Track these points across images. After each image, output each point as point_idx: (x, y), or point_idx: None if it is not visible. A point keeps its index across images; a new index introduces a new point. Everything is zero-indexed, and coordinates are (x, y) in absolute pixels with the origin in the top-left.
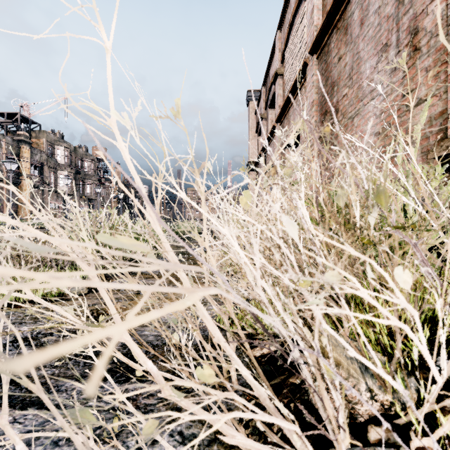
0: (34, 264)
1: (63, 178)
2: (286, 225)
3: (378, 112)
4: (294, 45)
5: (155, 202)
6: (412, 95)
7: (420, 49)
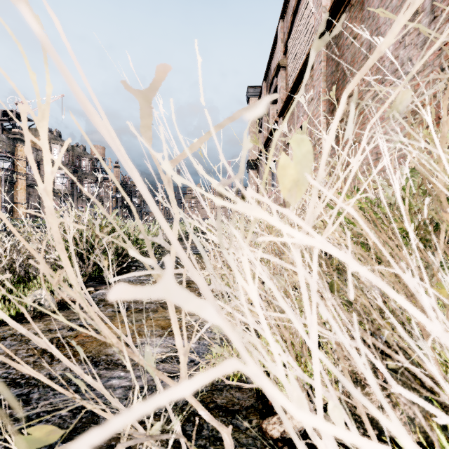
0: None
1: (59, 176)
2: None
3: None
4: (298, 33)
5: (40, 186)
6: None
7: None
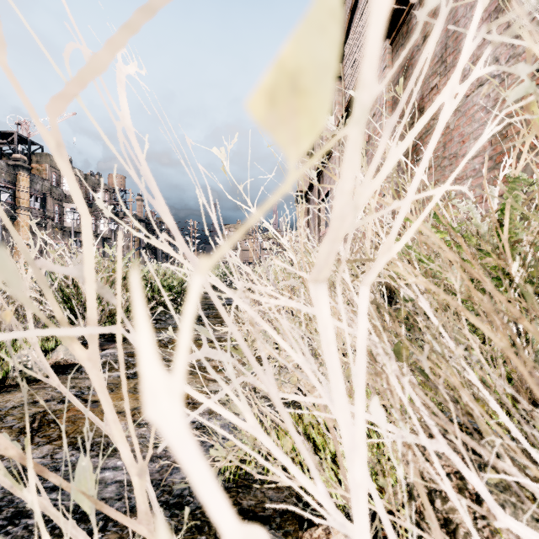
0: None
1: (68, 211)
2: None
3: (491, 103)
4: (357, 34)
5: None
6: None
7: None
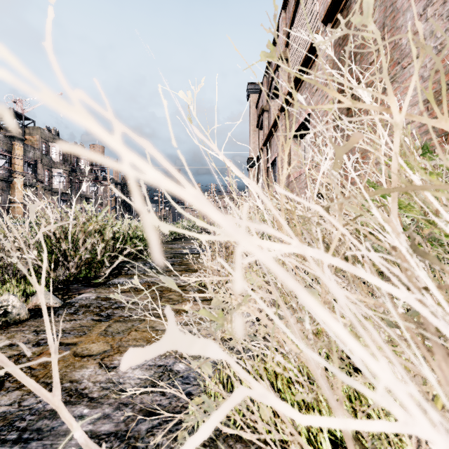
0: None
1: (56, 175)
2: None
3: (427, 73)
4: (301, 22)
5: None
6: None
7: None
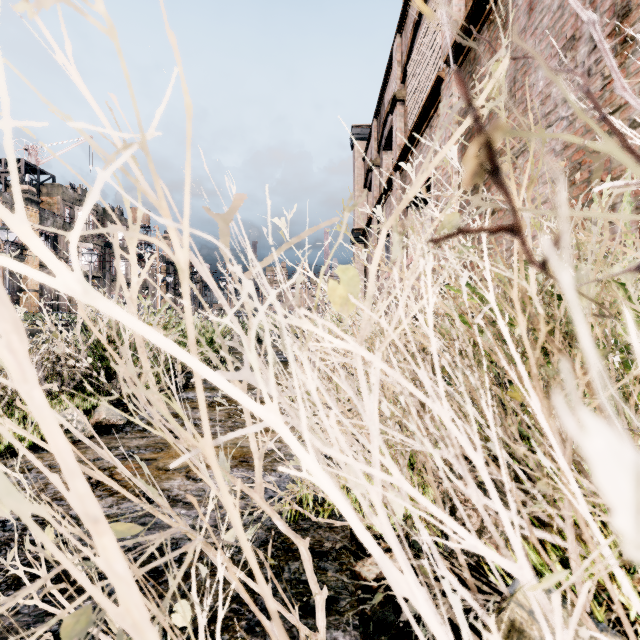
0: (7, 388)
1: (85, 253)
2: (611, 489)
3: (559, 147)
4: (421, 54)
5: (126, 294)
6: (619, 115)
7: (635, 39)
